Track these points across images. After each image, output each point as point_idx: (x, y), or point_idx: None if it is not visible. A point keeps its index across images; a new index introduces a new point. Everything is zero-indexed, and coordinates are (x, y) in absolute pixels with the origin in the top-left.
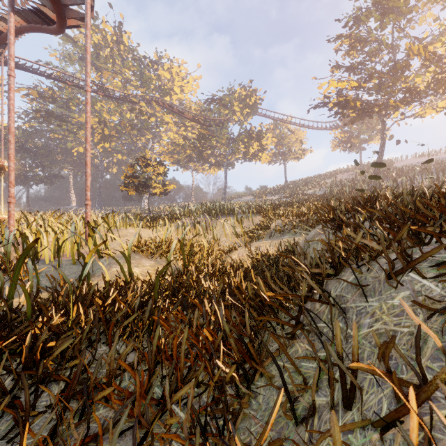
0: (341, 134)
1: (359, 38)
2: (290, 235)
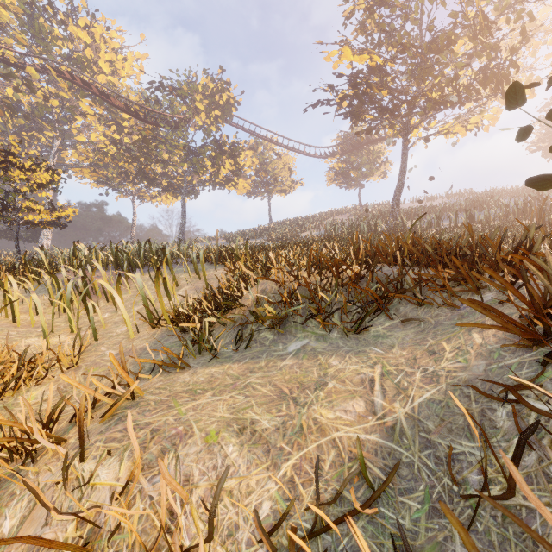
0: (338, 164)
1: None
2: (310, 336)
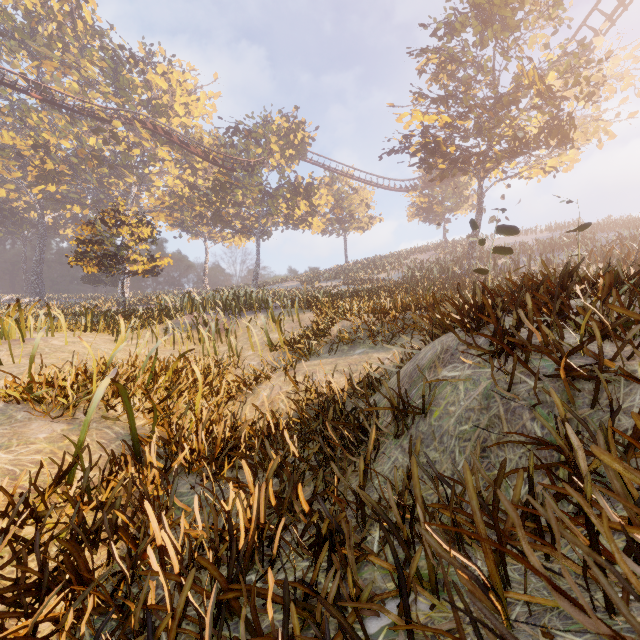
0: (420, 199)
1: (452, 56)
2: (366, 347)
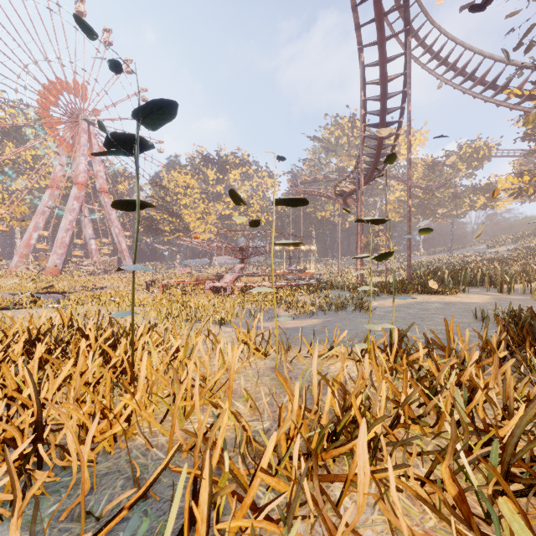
0: None
1: None
2: None
